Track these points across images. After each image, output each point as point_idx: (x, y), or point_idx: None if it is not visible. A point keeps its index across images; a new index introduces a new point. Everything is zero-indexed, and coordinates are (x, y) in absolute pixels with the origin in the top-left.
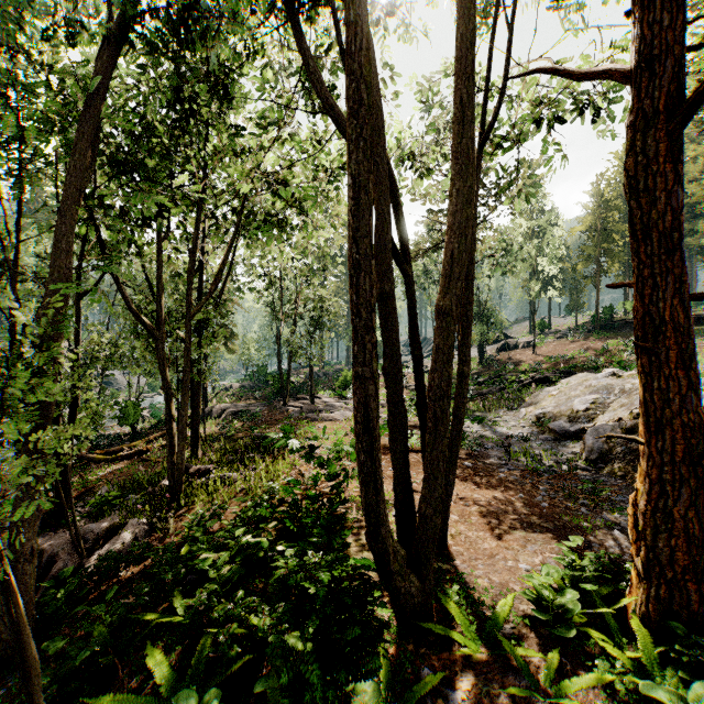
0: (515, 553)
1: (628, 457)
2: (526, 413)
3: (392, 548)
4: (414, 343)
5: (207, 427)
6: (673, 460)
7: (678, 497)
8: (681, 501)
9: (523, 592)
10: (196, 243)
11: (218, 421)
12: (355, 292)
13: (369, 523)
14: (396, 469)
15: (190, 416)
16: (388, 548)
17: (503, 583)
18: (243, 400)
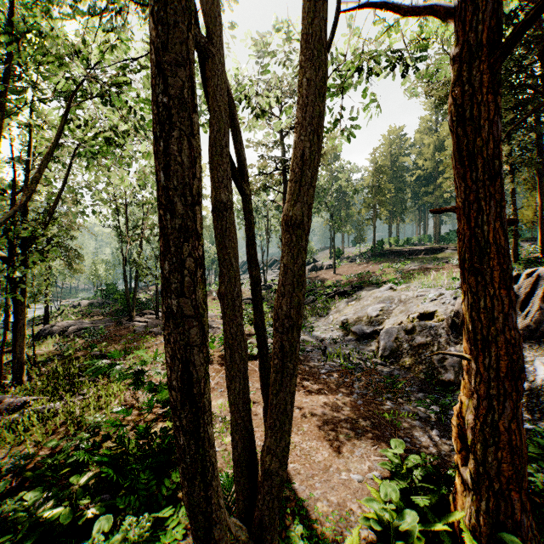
0: (346, 462)
1: (411, 352)
2: (333, 319)
3: (229, 543)
4: (252, 263)
5: (44, 347)
6: (499, 375)
7: (503, 411)
8: (506, 414)
9: (363, 517)
10: (0, 146)
11: (57, 340)
12: (164, 165)
13: (195, 526)
14: (234, 412)
15: (13, 340)
16: None
17: (341, 503)
18: (90, 317)
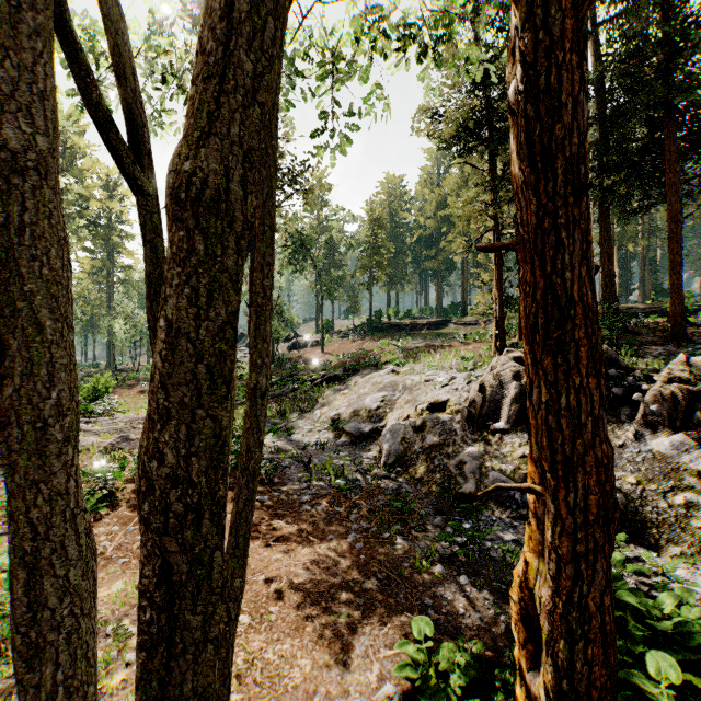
0: (341, 673)
1: (421, 456)
2: (321, 414)
3: None
4: None
5: None
6: (588, 519)
7: (594, 577)
8: (598, 582)
9: None
10: None
11: None
12: None
13: None
14: None
15: None
16: None
17: None
18: None
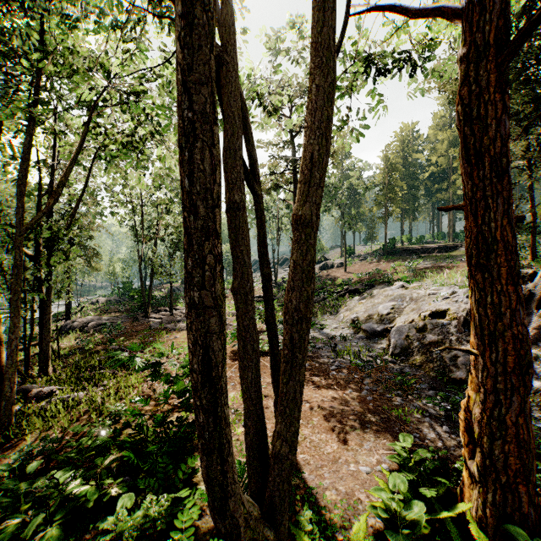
0: (354, 454)
1: (422, 350)
2: (344, 317)
3: (243, 516)
4: (263, 261)
5: (66, 341)
6: (506, 370)
7: (510, 405)
8: (513, 408)
9: (371, 505)
10: (30, 152)
11: (78, 335)
12: (187, 173)
13: (212, 497)
14: (247, 399)
15: (39, 334)
16: (238, 519)
17: (349, 493)
18: (108, 314)
